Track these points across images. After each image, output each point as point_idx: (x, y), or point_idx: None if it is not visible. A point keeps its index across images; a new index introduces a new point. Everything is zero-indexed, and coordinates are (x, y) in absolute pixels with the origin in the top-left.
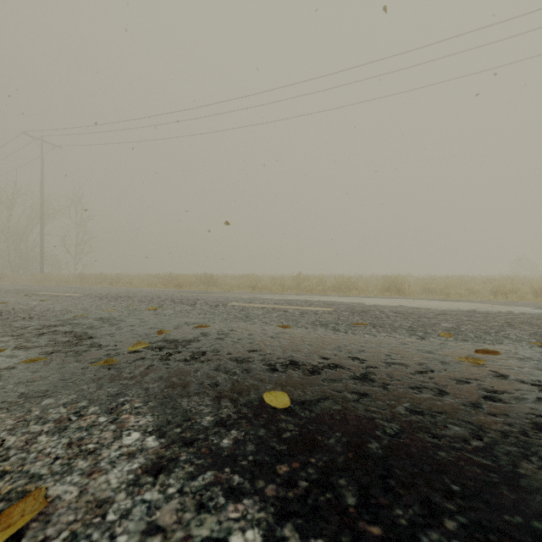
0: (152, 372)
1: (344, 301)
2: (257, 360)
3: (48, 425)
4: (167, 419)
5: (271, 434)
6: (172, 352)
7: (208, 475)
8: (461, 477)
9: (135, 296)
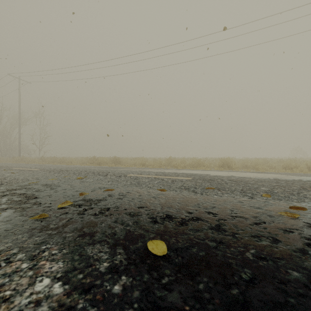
0: (70, 223)
1: (198, 173)
2: (144, 214)
3: None
4: (73, 265)
5: (153, 279)
6: (87, 208)
7: None
8: None
9: (71, 170)
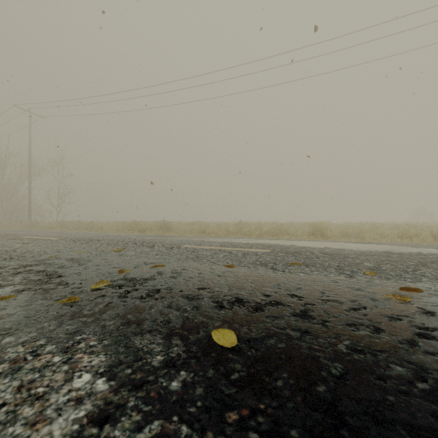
0: (110, 309)
1: (279, 244)
2: (206, 297)
3: (3, 366)
4: (119, 359)
5: (219, 375)
6: (130, 290)
7: (155, 425)
8: (415, 427)
9: (104, 240)
